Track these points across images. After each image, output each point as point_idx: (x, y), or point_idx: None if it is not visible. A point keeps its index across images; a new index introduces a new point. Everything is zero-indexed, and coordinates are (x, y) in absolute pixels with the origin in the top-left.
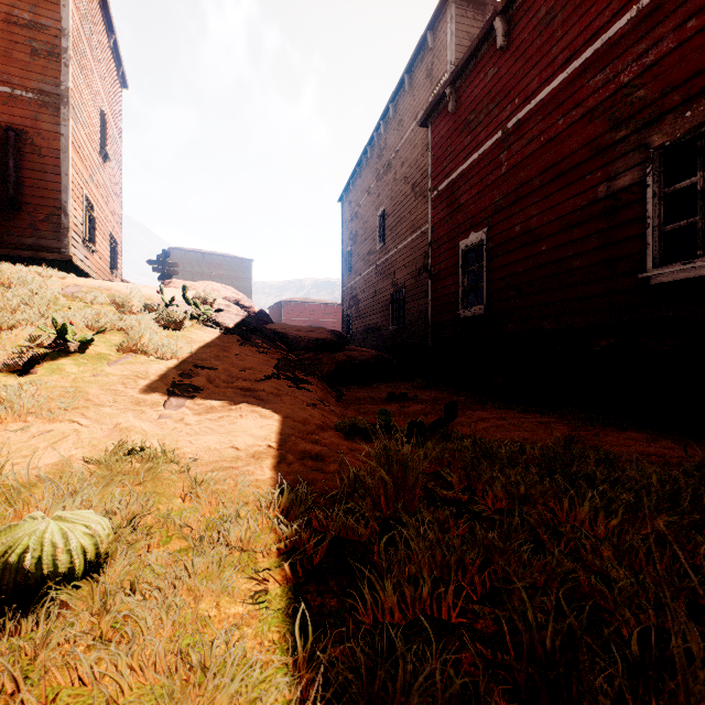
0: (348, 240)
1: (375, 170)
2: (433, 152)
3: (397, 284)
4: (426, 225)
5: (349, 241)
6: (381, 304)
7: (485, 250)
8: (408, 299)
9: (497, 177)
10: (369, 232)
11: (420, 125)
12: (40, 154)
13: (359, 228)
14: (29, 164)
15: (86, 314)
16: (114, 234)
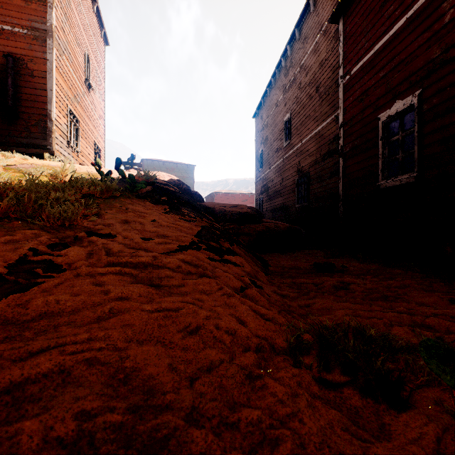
0: (260, 144)
1: (282, 86)
2: (344, 42)
3: (301, 171)
4: (331, 117)
5: (261, 145)
6: (287, 188)
7: (417, 114)
8: (312, 181)
9: (436, 31)
10: (277, 135)
11: (331, 21)
12: (32, 75)
13: (269, 134)
14: (24, 83)
15: (1, 178)
16: (97, 143)
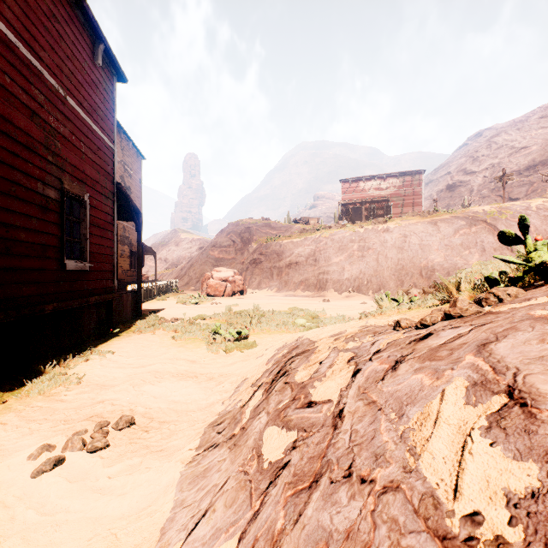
0: None
1: None
2: None
3: None
4: None
5: None
6: None
7: None
8: None
9: None
10: None
11: None
12: None
13: None
14: None
15: None
16: None
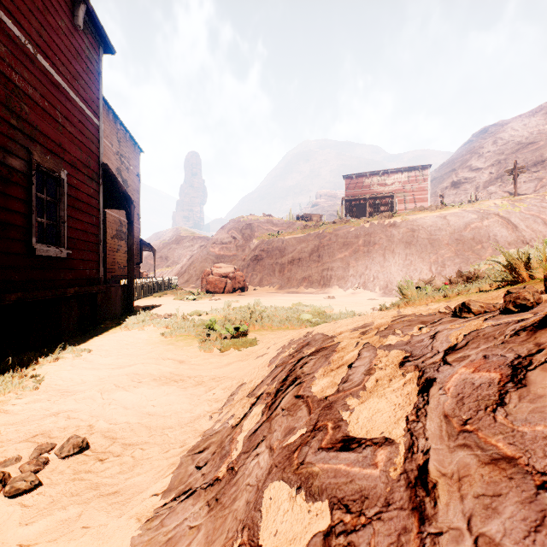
0: None
1: None
2: None
3: None
4: None
5: None
6: None
7: None
8: None
9: None
10: None
11: None
12: None
13: None
14: None
15: None
16: None
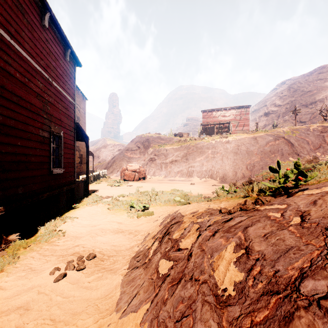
0: None
1: None
2: None
3: None
4: None
5: None
6: None
7: None
8: None
9: None
10: None
11: None
12: None
13: None
14: None
15: None
16: None
